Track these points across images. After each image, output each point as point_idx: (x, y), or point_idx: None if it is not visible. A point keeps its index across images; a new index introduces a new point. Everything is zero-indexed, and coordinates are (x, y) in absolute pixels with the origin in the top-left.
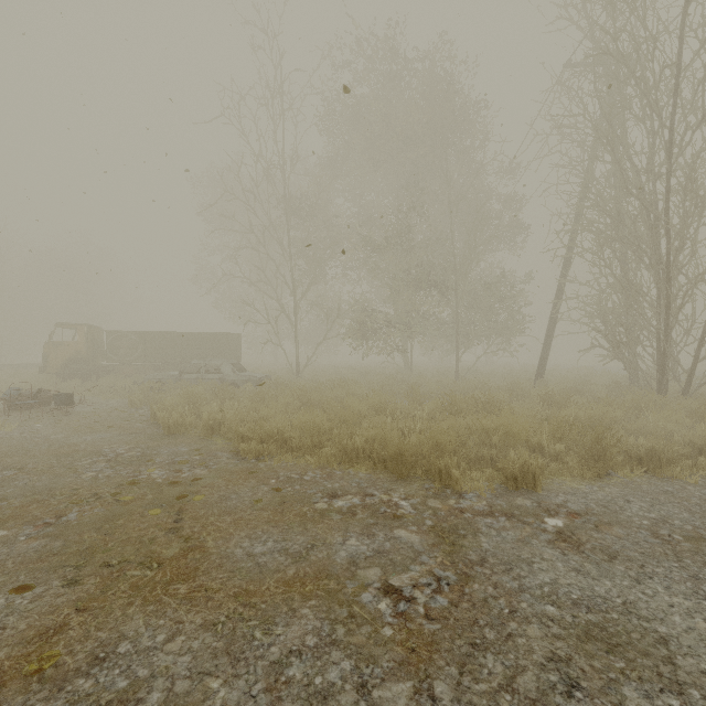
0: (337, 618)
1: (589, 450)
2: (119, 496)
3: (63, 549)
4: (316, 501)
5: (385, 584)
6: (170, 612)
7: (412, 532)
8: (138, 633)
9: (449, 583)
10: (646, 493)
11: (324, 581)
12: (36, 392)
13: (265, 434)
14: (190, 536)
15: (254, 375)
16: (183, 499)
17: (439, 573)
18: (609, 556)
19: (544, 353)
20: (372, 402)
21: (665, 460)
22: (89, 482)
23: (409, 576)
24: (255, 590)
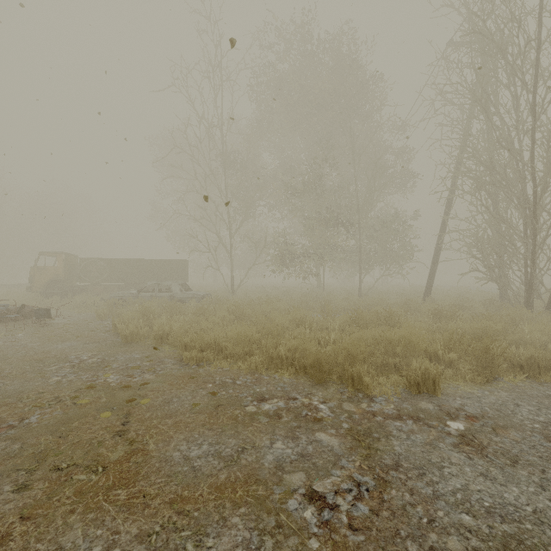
0: (265, 528)
1: (479, 359)
2: (77, 400)
3: (20, 452)
4: (246, 404)
5: (309, 489)
6: (108, 521)
7: (331, 435)
8: (75, 545)
9: (368, 488)
10: (532, 397)
11: (253, 487)
12: (20, 307)
13: (204, 343)
14: (134, 439)
15: (197, 293)
16: (132, 402)
17: (358, 478)
18: (511, 460)
19: (431, 276)
20: (293, 316)
21: (543, 367)
22: (54, 386)
23: (331, 481)
24: (189, 496)
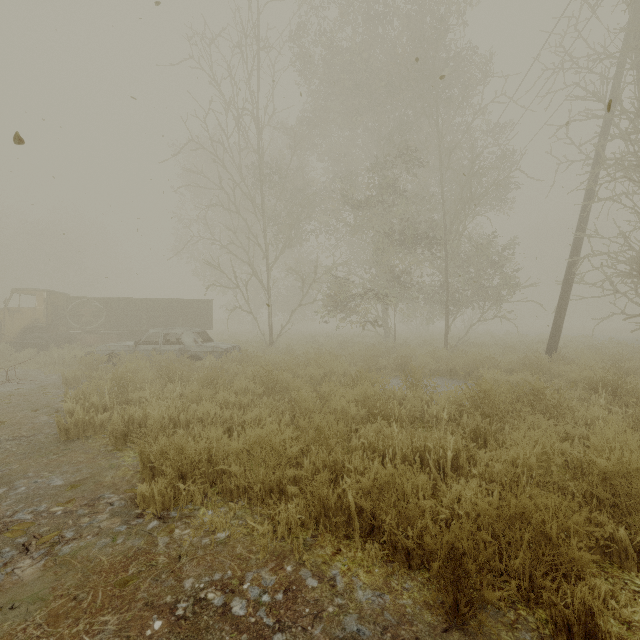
0: None
1: None
2: None
3: None
4: None
5: None
6: None
7: None
8: None
9: None
10: None
11: None
12: None
13: (186, 461)
14: None
15: (219, 346)
16: None
17: None
18: None
19: (558, 321)
20: (362, 392)
21: None
22: None
23: None
24: None
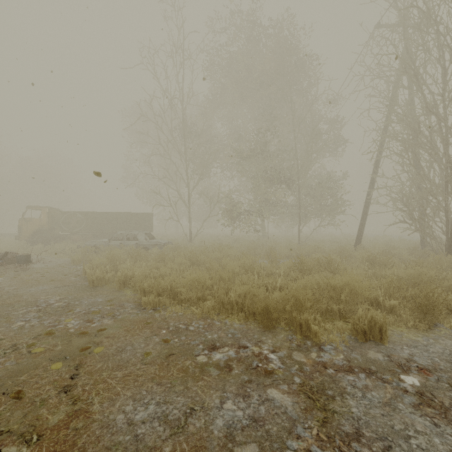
0: None
1: (419, 306)
2: (33, 348)
3: None
4: (197, 353)
5: None
6: None
7: (283, 392)
8: None
9: None
10: None
11: None
12: (4, 254)
13: (161, 288)
14: (79, 397)
15: (160, 241)
16: (86, 350)
17: None
18: None
19: (361, 226)
20: (242, 262)
21: None
22: (15, 332)
23: None
24: None
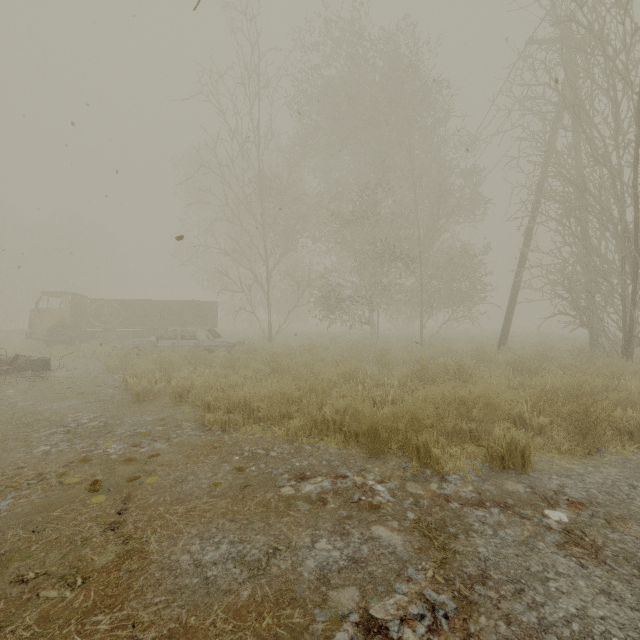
0: None
1: (577, 424)
2: (65, 478)
3: None
4: (281, 484)
5: (365, 615)
6: None
7: (392, 529)
8: None
9: (447, 614)
10: None
11: (287, 611)
12: (13, 357)
13: (231, 403)
14: (131, 535)
15: (227, 341)
16: (135, 481)
17: (432, 596)
18: (639, 569)
19: (507, 320)
20: (342, 368)
21: None
22: (39, 459)
23: (395, 602)
24: (196, 626)
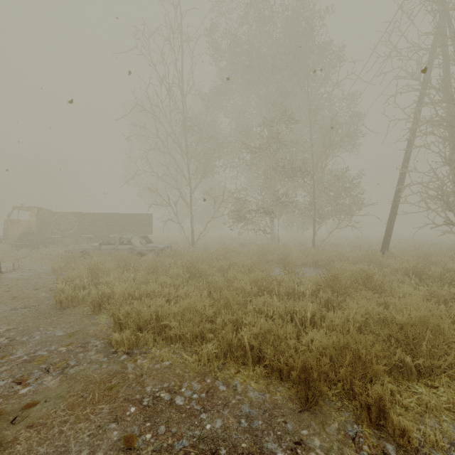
0: None
1: None
2: None
3: None
4: None
5: None
6: None
7: None
8: None
9: None
10: None
11: None
12: None
13: (142, 319)
14: None
15: (157, 246)
16: None
17: None
18: None
19: (389, 229)
20: (254, 276)
21: None
22: None
23: None
24: None
